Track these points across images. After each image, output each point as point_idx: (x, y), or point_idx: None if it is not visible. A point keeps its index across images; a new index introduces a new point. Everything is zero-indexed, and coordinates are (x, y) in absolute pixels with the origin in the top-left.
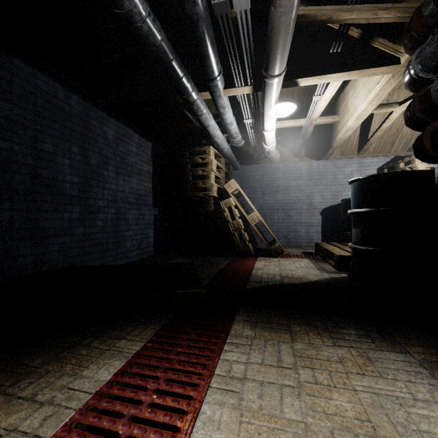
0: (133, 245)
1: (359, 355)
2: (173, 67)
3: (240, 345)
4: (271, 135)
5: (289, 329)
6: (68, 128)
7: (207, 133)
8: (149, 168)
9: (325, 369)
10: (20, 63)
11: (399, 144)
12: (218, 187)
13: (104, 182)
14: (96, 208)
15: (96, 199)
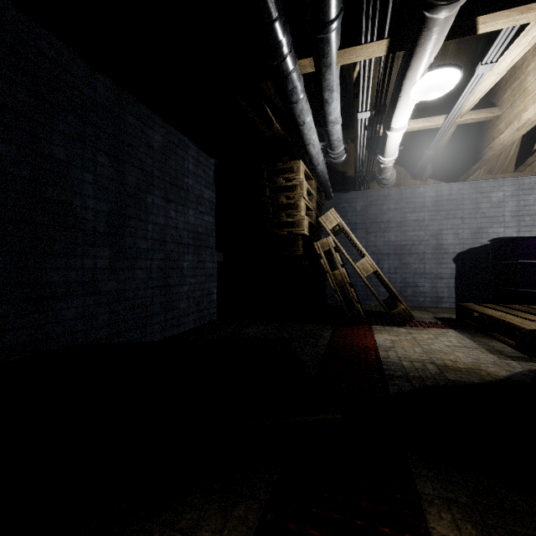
0: (189, 306)
1: None
2: None
3: None
4: (398, 137)
5: None
6: (91, 124)
7: (299, 138)
8: (211, 196)
9: None
10: (8, 6)
11: None
12: (309, 221)
13: (147, 212)
14: (135, 251)
15: (135, 238)
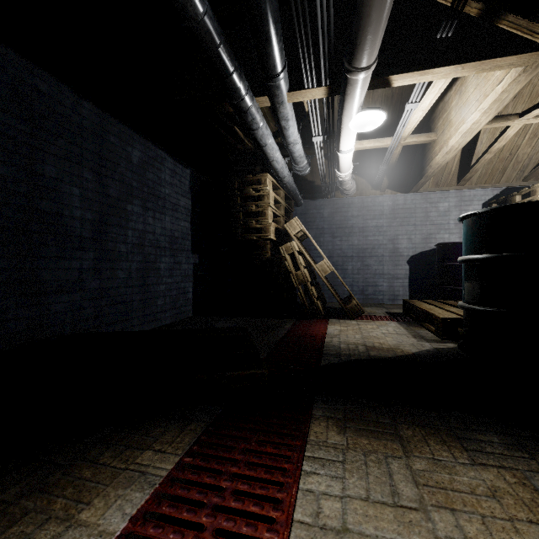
0: (166, 303)
1: (519, 483)
2: (220, 56)
3: (327, 462)
4: (348, 157)
5: (396, 433)
6: (78, 145)
7: (264, 156)
8: (187, 203)
9: (473, 512)
10: (9, 52)
11: (512, 171)
12: (277, 227)
13: (127, 220)
14: (116, 254)
15: (116, 242)
